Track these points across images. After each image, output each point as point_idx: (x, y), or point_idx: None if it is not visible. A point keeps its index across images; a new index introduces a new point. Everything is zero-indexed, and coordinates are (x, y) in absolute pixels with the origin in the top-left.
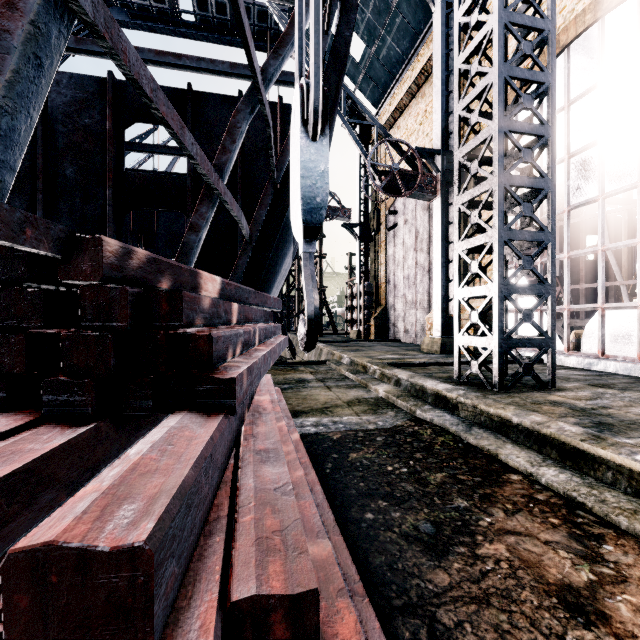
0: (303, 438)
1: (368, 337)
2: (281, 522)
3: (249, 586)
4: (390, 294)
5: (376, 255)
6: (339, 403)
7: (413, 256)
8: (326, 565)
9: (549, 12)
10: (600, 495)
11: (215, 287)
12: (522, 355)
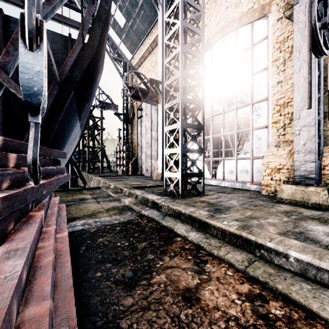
0: (72, 234)
1: (128, 173)
2: None
3: None
4: (139, 151)
5: (132, 131)
6: (102, 210)
7: (150, 132)
8: (41, 318)
9: (202, 27)
10: (209, 242)
11: None
12: (195, 180)
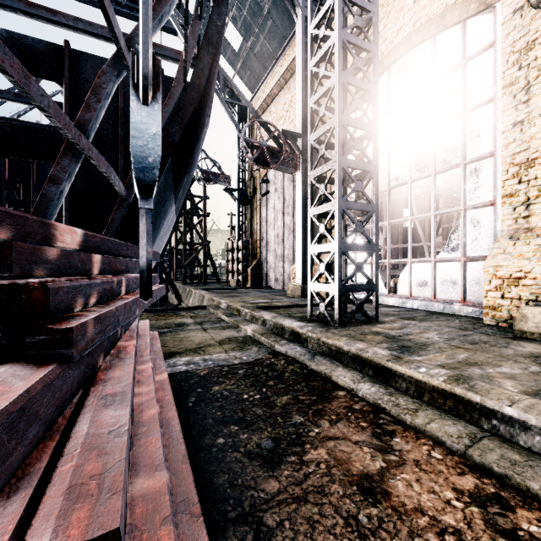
0: (173, 377)
1: (246, 285)
2: (104, 465)
3: (42, 540)
4: (264, 249)
5: (252, 216)
6: (212, 343)
7: (281, 218)
8: (158, 496)
9: (374, 39)
10: (396, 400)
11: (75, 239)
12: (359, 297)
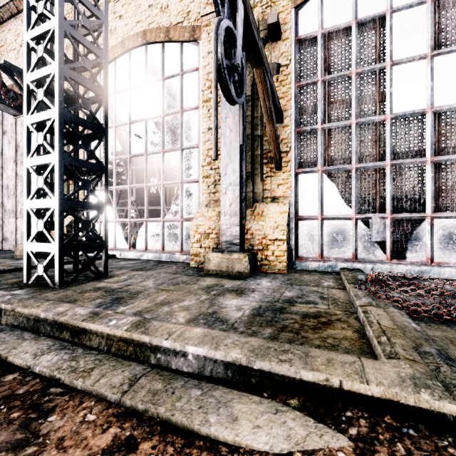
0: None
1: None
2: None
3: None
4: None
5: None
6: None
7: (13, 167)
8: None
9: (104, 9)
10: (76, 365)
11: None
12: None
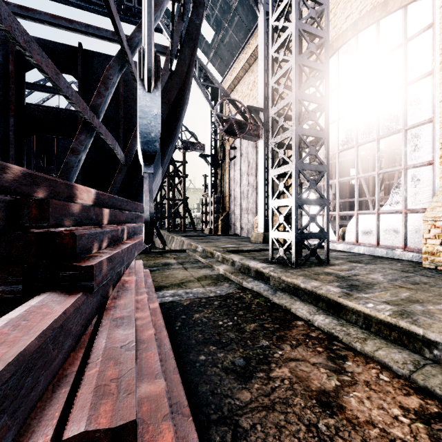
0: (162, 305)
1: (217, 233)
2: (120, 371)
3: (80, 425)
4: (231, 203)
5: (222, 177)
6: (192, 279)
7: (246, 178)
8: (158, 398)
9: (325, 26)
10: (347, 330)
11: (90, 197)
12: (312, 243)
